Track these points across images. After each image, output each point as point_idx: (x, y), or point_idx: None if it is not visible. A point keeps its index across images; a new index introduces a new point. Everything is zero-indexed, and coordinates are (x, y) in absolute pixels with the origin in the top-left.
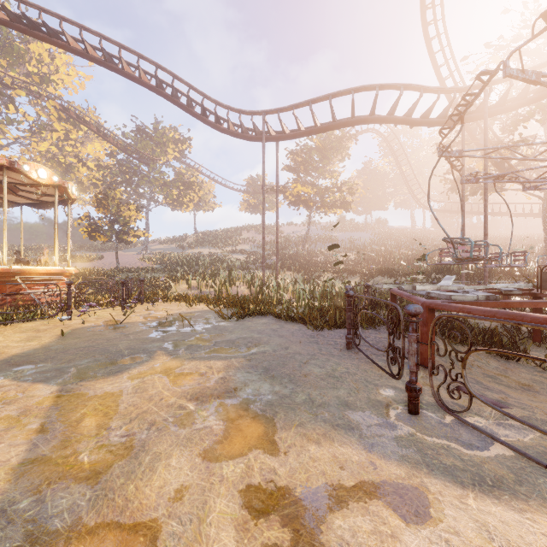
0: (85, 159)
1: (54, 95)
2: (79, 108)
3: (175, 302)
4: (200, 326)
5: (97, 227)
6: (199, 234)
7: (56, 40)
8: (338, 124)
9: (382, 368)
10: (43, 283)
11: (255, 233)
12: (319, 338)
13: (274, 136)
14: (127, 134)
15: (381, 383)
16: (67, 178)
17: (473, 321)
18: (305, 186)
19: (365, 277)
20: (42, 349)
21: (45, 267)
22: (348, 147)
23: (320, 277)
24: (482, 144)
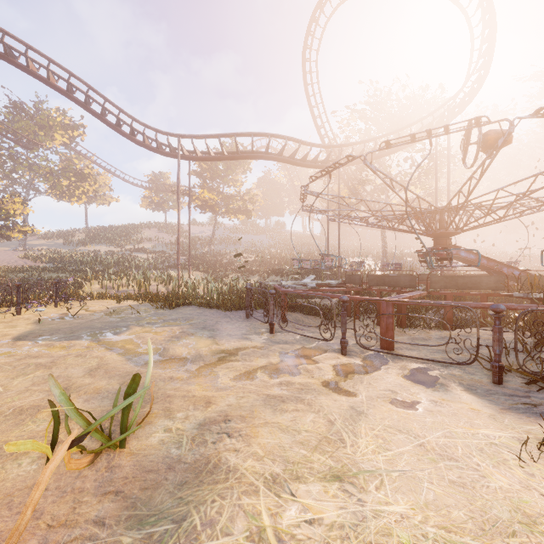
0: None
1: None
2: None
3: (99, 300)
4: (143, 314)
5: None
6: (92, 229)
7: None
8: (241, 156)
9: (262, 321)
10: None
11: (158, 231)
12: (230, 315)
13: (188, 156)
14: None
15: (262, 328)
16: None
17: (322, 304)
18: (212, 193)
19: (263, 276)
20: (37, 331)
21: None
22: (250, 162)
23: (226, 276)
24: (344, 179)
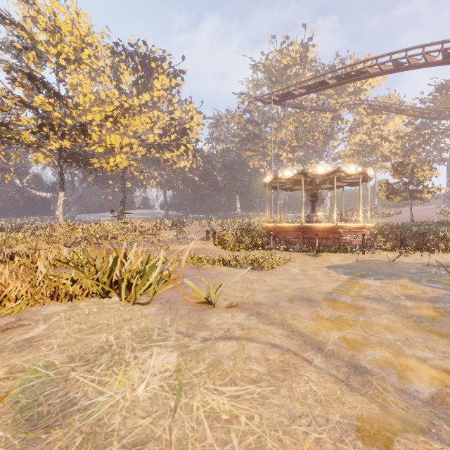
0: (387, 135)
1: (363, 100)
2: (382, 97)
3: None
4: None
5: (392, 190)
6: None
7: (361, 76)
8: None
9: None
10: (349, 233)
11: None
12: None
13: None
14: (424, 99)
15: None
16: (373, 155)
17: None
18: None
19: None
20: (347, 265)
21: (354, 224)
22: None
23: None
24: None
